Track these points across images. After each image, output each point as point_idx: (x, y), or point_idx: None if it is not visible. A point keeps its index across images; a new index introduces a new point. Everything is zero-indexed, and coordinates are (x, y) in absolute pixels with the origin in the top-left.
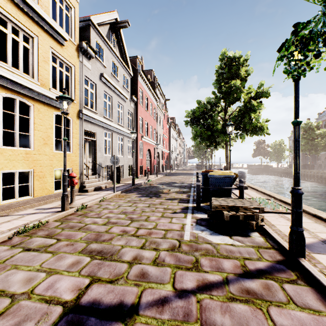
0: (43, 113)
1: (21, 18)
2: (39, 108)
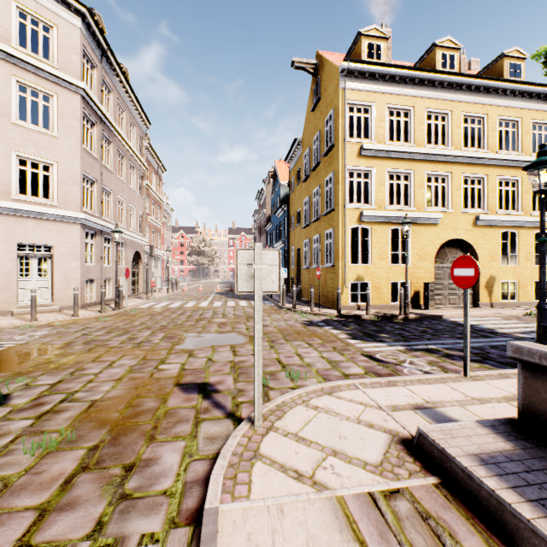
0: (524, 235)
1: (510, 173)
2: (522, 233)
